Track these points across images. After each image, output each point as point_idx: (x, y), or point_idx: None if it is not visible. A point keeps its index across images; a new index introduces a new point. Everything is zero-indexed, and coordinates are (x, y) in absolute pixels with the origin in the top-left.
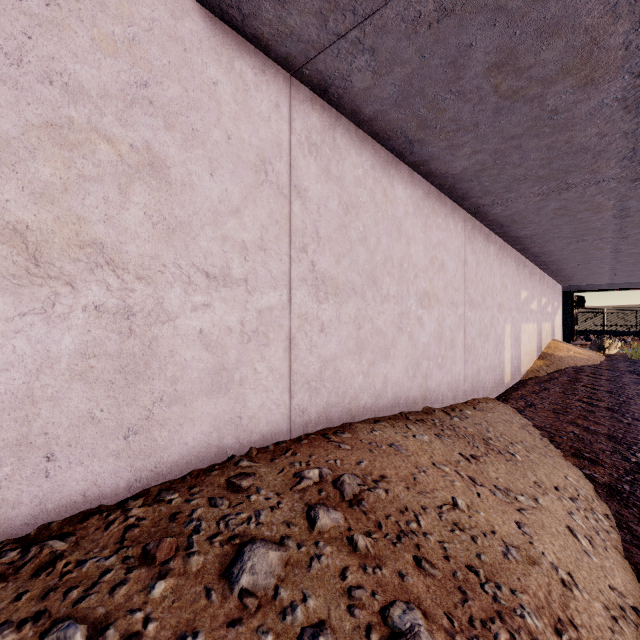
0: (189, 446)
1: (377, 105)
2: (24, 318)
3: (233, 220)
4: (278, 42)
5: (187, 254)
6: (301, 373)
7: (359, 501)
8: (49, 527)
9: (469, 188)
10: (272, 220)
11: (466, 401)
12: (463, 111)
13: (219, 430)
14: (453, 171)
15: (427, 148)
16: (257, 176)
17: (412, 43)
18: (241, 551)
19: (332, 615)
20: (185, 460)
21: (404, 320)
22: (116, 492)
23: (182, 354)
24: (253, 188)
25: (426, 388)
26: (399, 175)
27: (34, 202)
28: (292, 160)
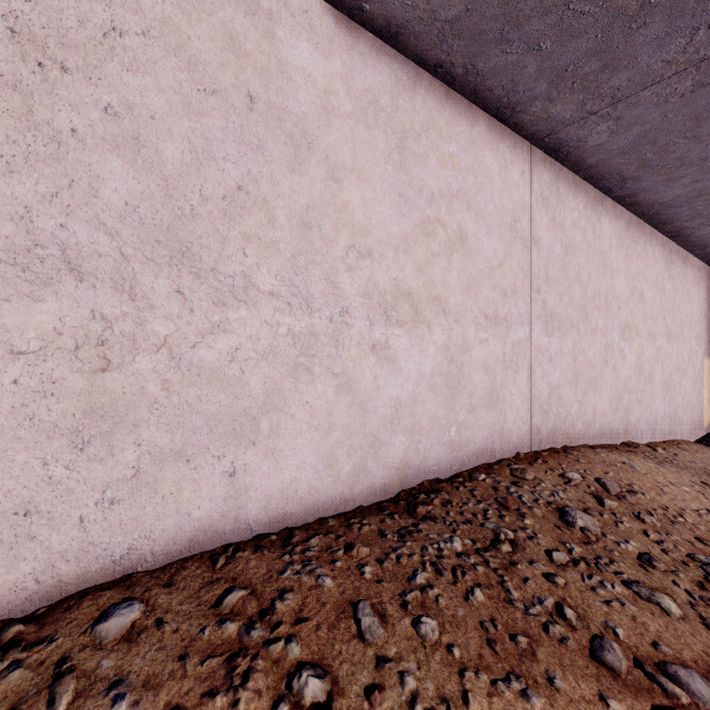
0: (477, 446)
1: (602, 155)
2: (412, 349)
3: (499, 272)
4: (533, 124)
5: (476, 301)
6: (537, 397)
7: (624, 497)
8: (424, 484)
9: (676, 213)
10: (520, 269)
11: (664, 441)
12: (693, 150)
13: (492, 437)
14: (662, 200)
15: (640, 183)
16: (511, 234)
17: (659, 109)
18: (563, 510)
19: (652, 551)
20: (475, 456)
21: (609, 352)
22: (446, 470)
23: (474, 376)
24: (509, 244)
25: (627, 422)
26: (605, 210)
27: (416, 274)
28: (531, 216)
